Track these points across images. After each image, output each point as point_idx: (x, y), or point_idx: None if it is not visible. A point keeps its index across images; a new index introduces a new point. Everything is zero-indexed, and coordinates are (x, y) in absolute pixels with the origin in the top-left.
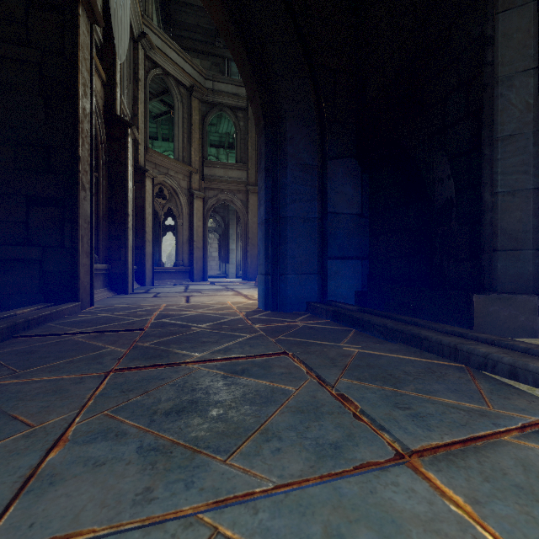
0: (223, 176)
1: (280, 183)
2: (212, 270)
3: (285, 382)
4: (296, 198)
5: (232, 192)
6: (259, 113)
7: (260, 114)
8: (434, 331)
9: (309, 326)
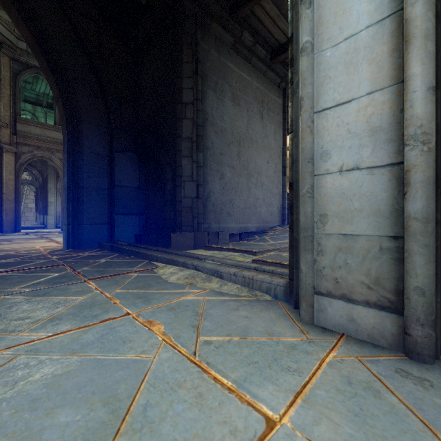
0: (40, 134)
1: (79, 164)
2: (28, 221)
3: (54, 273)
4: (91, 175)
5: (50, 150)
6: (63, 113)
7: (63, 113)
8: (151, 250)
9: (92, 254)
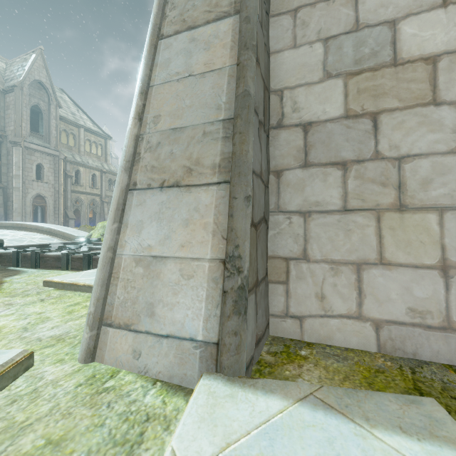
0: None
1: None
2: None
3: None
4: None
5: None
6: None
7: None
8: None
9: None
